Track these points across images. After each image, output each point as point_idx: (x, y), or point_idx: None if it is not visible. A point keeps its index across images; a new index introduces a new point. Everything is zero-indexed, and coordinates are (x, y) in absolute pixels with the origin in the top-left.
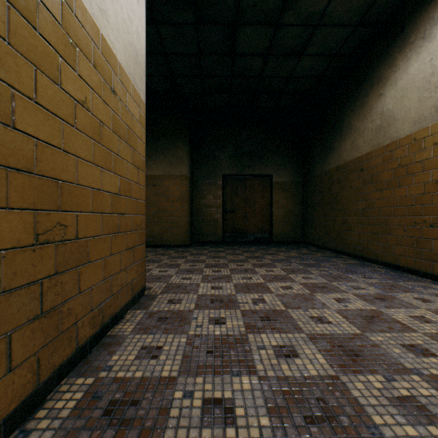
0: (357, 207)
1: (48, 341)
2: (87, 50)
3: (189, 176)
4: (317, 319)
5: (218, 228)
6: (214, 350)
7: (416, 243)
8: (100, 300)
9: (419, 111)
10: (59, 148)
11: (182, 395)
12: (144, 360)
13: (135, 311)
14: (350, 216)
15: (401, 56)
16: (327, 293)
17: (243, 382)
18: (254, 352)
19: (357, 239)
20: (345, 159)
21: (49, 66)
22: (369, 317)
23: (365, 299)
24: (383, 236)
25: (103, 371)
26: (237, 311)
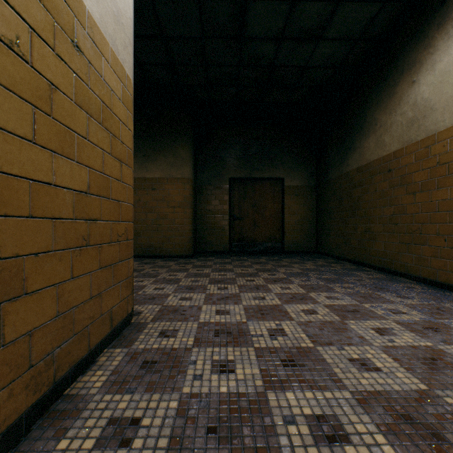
0: (383, 212)
1: None
2: None
3: (193, 179)
4: (360, 364)
5: (224, 236)
6: (218, 425)
7: None
8: (49, 346)
9: None
10: None
11: None
12: (108, 449)
13: (113, 350)
14: (375, 223)
15: (440, 34)
16: (362, 321)
17: None
18: (279, 430)
19: (383, 250)
20: (369, 159)
21: None
22: (429, 359)
23: (413, 329)
24: (417, 246)
25: None
26: (249, 349)
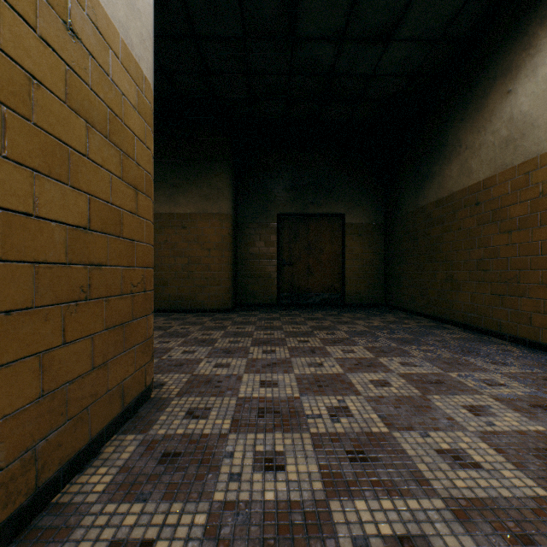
0: (470, 256)
1: None
2: None
3: (232, 215)
4: (453, 458)
5: (271, 286)
6: None
7: None
8: (29, 439)
9: None
10: None
11: None
12: None
13: (124, 437)
14: (459, 270)
15: (544, 31)
16: (449, 395)
17: None
18: None
19: (470, 303)
20: (451, 190)
21: None
22: (544, 450)
23: (517, 407)
24: (513, 299)
25: None
26: (304, 435)
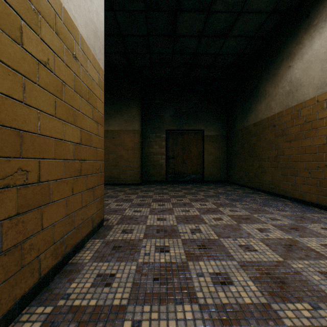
0: (270, 154)
1: (9, 276)
2: (49, 18)
3: (140, 131)
4: (245, 248)
5: (162, 170)
6: (160, 277)
7: (319, 183)
8: (62, 233)
9: (322, 79)
10: (21, 102)
11: (131, 325)
12: (99, 287)
13: (94, 240)
14: (265, 161)
15: (306, 36)
16: (250, 224)
17: (186, 311)
18: (194, 279)
19: (270, 180)
20: (261, 117)
21: (10, 25)
22: (288, 245)
23: (282, 229)
24: (292, 177)
25: (62, 299)
26: (178, 240)
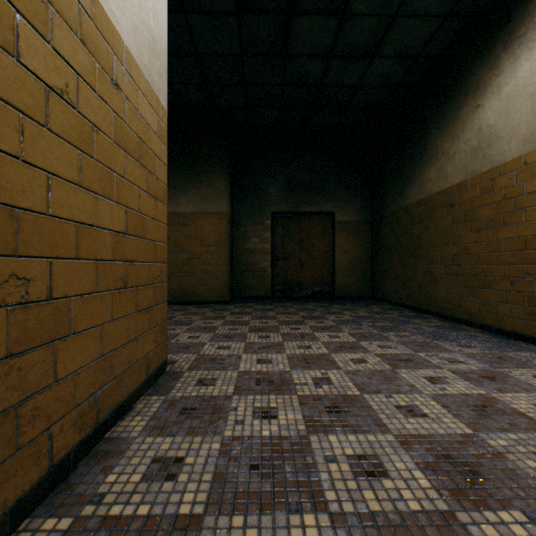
0: (445, 252)
1: None
2: (69, 14)
3: (230, 214)
4: (407, 411)
5: (266, 279)
6: (261, 463)
7: (528, 301)
8: (92, 387)
9: (532, 126)
10: (16, 157)
11: None
12: (155, 482)
13: (149, 398)
14: (436, 265)
15: (506, 54)
16: (414, 370)
17: (307, 526)
18: (320, 467)
19: (445, 295)
20: (430, 192)
21: None
22: (479, 406)
23: (468, 378)
24: (481, 290)
25: (90, 503)
26: (292, 397)
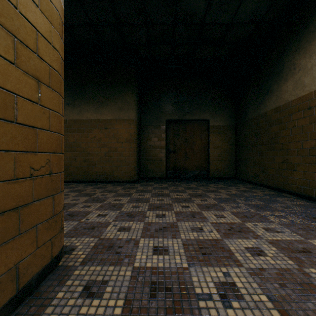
0: (303, 145)
1: None
2: None
3: (137, 121)
4: None
5: (162, 165)
6: None
7: None
8: None
9: None
10: None
11: None
12: None
13: None
14: (293, 155)
15: None
16: None
17: None
18: None
19: (303, 179)
20: (287, 100)
21: None
22: None
23: None
24: None
25: None
26: None
